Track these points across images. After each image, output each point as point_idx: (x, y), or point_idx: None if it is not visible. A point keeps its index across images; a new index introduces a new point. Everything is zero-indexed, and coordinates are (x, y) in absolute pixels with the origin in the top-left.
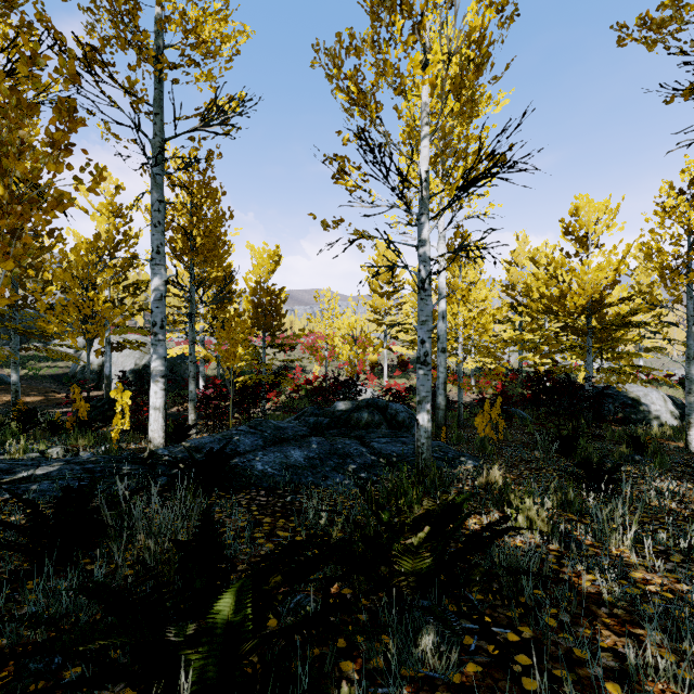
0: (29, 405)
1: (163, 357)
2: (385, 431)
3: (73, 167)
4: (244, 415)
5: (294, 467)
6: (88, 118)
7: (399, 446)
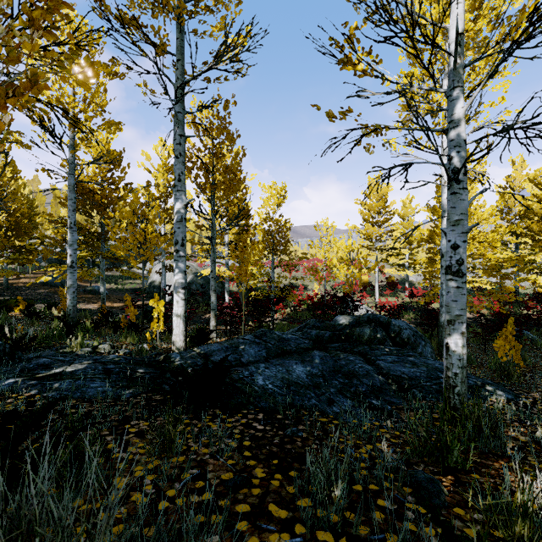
0: (115, 308)
1: (183, 271)
2: (389, 348)
3: (57, 53)
4: (256, 323)
5: (296, 385)
6: (127, 73)
7: (409, 367)
